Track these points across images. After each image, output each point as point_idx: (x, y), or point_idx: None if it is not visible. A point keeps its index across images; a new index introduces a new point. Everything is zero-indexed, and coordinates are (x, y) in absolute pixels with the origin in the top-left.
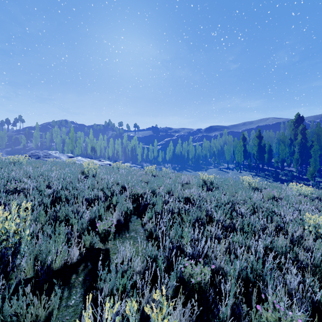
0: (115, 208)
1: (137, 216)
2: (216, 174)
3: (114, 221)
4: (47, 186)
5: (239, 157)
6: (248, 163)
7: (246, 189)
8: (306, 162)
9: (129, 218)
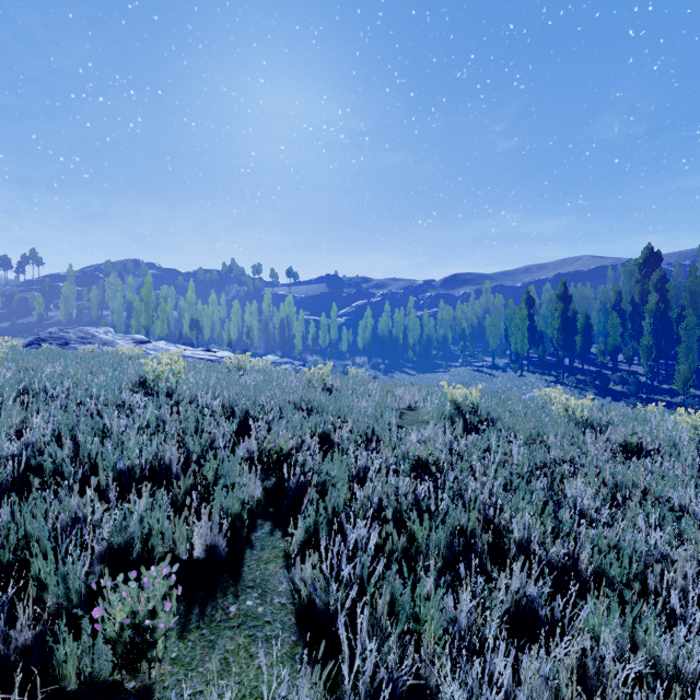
0: (211, 495)
1: (272, 524)
2: (467, 379)
3: (199, 549)
4: (19, 429)
5: (520, 343)
6: (539, 355)
7: (564, 426)
8: (666, 354)
9: (247, 533)
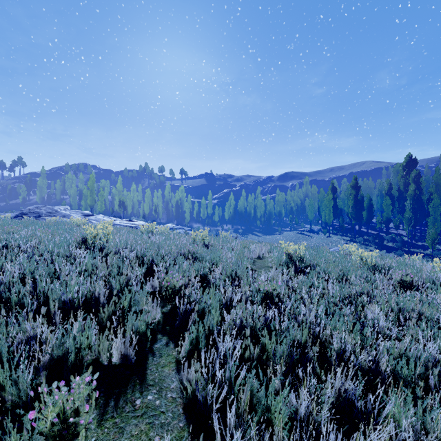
0: (127, 317)
1: (168, 338)
2: (294, 239)
3: (116, 357)
4: None
5: (327, 216)
6: (339, 223)
7: (361, 270)
8: (420, 223)
9: (150, 345)
